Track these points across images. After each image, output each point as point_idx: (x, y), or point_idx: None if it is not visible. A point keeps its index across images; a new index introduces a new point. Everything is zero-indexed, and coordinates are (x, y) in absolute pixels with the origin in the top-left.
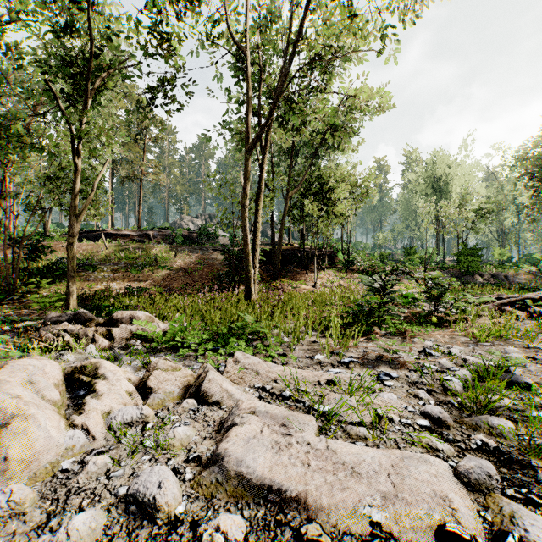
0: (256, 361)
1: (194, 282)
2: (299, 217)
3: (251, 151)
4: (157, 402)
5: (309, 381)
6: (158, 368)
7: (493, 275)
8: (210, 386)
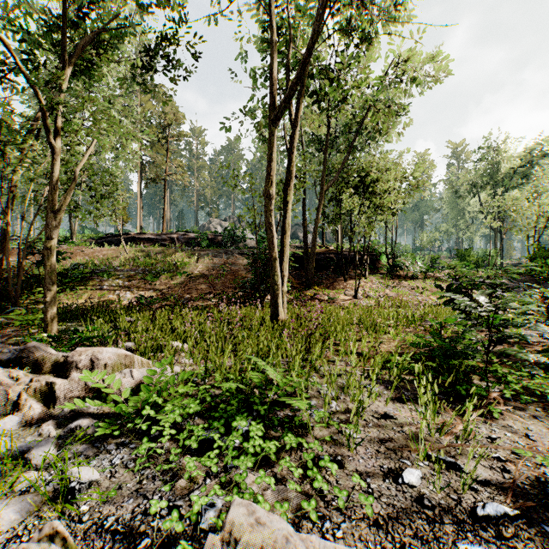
0: (279, 524)
1: (215, 291)
2: (335, 215)
3: (278, 121)
4: None
5: None
6: None
7: None
8: None
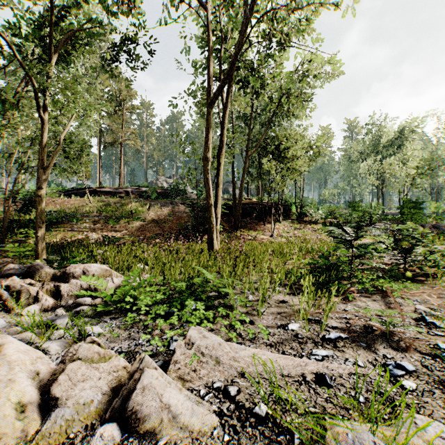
0: (216, 340)
1: (163, 232)
2: (257, 174)
3: (213, 104)
4: (59, 428)
5: (290, 375)
6: (78, 358)
7: (433, 226)
8: (143, 400)
